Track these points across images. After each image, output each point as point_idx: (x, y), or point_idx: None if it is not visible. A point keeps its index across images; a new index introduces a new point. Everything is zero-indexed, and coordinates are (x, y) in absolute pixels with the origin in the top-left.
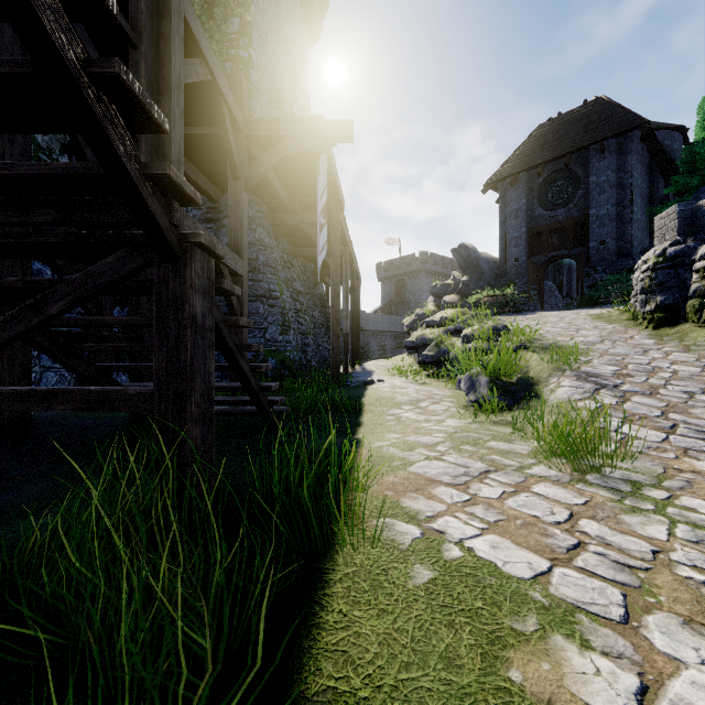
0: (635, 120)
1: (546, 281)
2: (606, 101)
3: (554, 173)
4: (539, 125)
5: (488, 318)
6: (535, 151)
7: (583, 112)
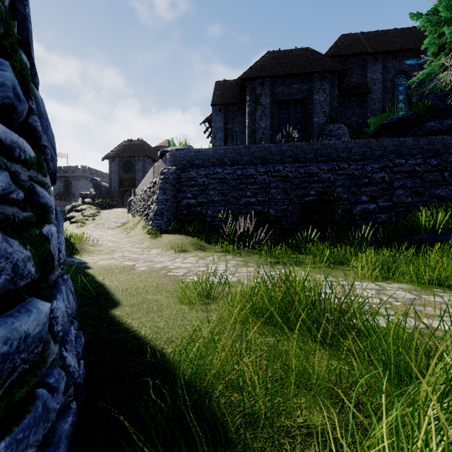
0: (147, 154)
1: (128, 196)
2: (143, 142)
3: (127, 161)
4: (124, 140)
5: (95, 210)
6: (121, 151)
7: (137, 143)
